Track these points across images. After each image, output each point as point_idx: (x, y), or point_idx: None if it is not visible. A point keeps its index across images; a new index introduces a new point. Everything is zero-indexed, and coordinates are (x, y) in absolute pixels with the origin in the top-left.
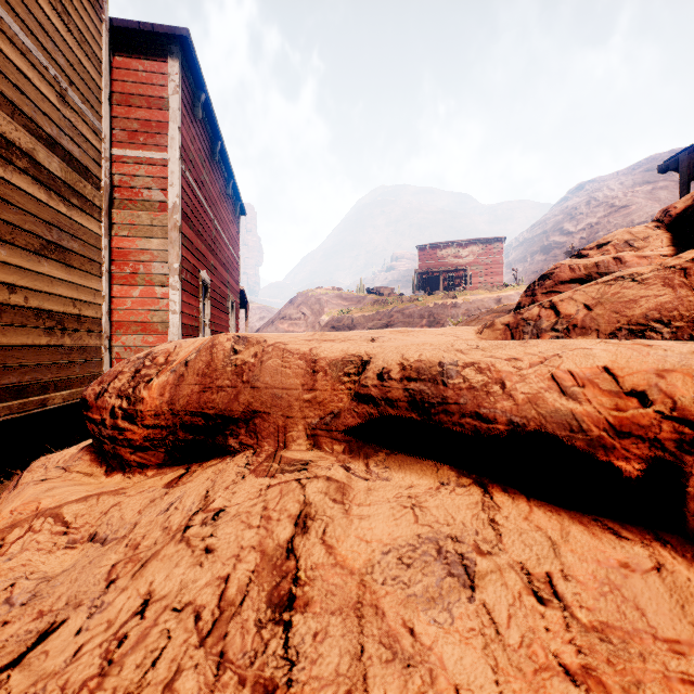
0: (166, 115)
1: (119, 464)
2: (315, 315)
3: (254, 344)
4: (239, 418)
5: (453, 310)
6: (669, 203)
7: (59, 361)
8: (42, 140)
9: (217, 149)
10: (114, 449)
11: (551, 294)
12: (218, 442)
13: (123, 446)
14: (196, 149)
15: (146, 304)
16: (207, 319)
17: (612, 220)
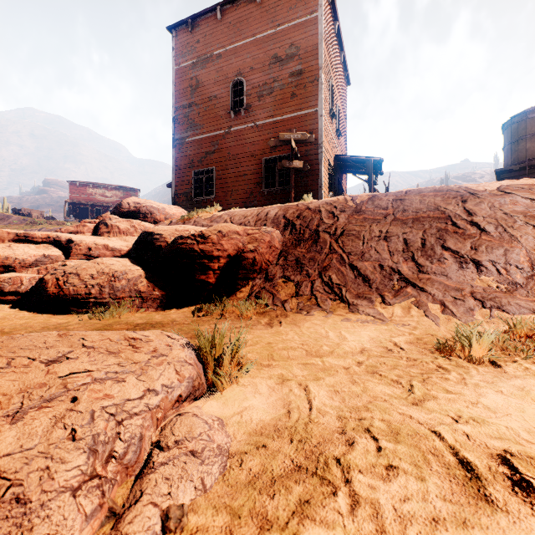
0: None
1: None
2: None
3: None
4: None
5: None
6: None
7: None
8: None
9: None
10: None
11: None
12: None
13: None
14: None
15: None
16: None
17: None
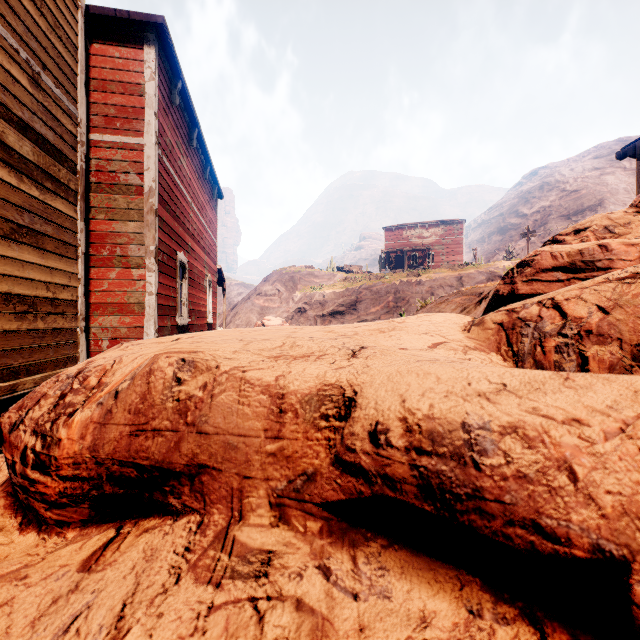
0: (142, 101)
1: (35, 518)
2: (288, 291)
3: (203, 371)
4: (181, 471)
5: (418, 287)
6: (616, 188)
7: (31, 345)
8: (13, 123)
9: (194, 135)
10: (27, 500)
11: (532, 282)
12: (156, 499)
13: (35, 499)
14: (173, 134)
15: (123, 285)
16: (185, 298)
17: (563, 204)
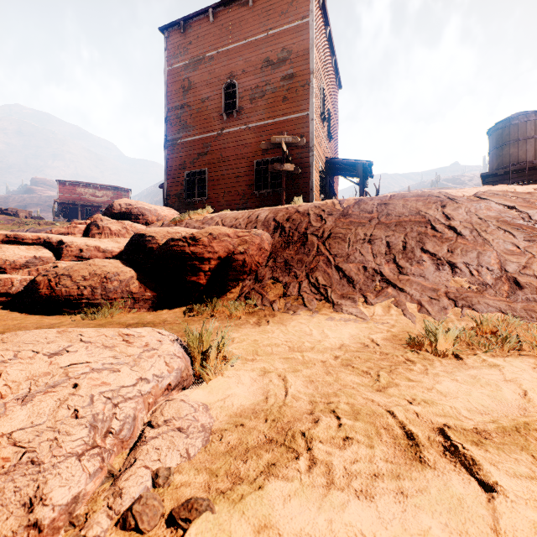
0: None
1: None
2: None
3: None
4: None
5: None
6: None
7: None
8: None
9: None
10: None
11: None
12: None
13: None
14: None
15: None
16: None
17: None
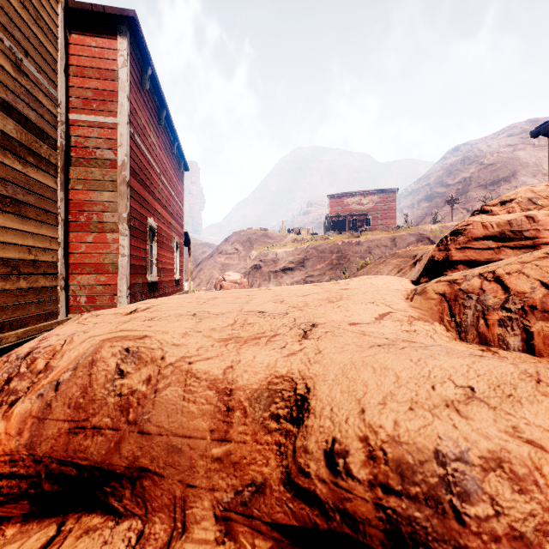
0: (116, 85)
1: None
2: (246, 250)
3: (147, 362)
4: (122, 472)
5: (357, 247)
6: (527, 161)
7: (14, 303)
8: None
9: (163, 115)
10: None
11: (465, 250)
12: (98, 497)
13: None
14: (144, 115)
15: (99, 248)
16: (154, 258)
17: (481, 175)
